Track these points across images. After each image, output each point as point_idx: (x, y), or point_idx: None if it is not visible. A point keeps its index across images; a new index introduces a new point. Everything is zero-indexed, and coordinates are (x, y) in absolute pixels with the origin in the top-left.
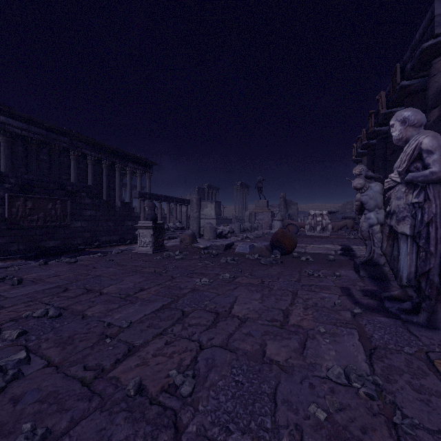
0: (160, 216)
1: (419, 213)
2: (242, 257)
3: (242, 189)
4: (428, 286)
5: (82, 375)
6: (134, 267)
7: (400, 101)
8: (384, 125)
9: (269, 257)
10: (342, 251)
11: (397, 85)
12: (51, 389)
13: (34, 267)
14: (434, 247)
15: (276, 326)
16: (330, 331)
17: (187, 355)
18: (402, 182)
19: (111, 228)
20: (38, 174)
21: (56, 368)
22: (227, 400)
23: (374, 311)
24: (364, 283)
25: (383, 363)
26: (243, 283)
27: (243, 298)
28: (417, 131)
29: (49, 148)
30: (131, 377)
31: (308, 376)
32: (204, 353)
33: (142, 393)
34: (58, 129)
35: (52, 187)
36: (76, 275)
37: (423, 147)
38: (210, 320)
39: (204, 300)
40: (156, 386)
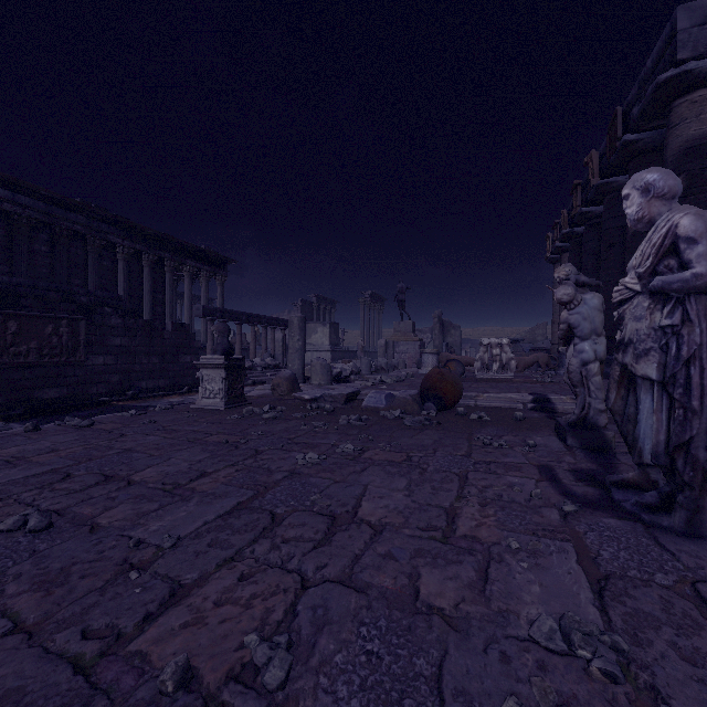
0: (240, 346)
1: (674, 343)
2: (374, 414)
3: (373, 304)
4: (688, 467)
5: (77, 649)
6: (191, 433)
7: (622, 166)
8: (596, 203)
9: (419, 414)
10: (534, 404)
11: (617, 141)
12: (11, 684)
13: (14, 435)
14: (698, 400)
15: (436, 540)
16: (528, 547)
17: (277, 600)
18: (644, 291)
19: (156, 367)
20: (32, 276)
21: (27, 637)
22: (351, 695)
23: (597, 508)
24: (575, 458)
25: (624, 606)
26: (377, 460)
27: (377, 488)
28: (669, 207)
29: (50, 232)
30: (171, 652)
31: (497, 638)
32: (310, 597)
33: (190, 686)
34: (67, 201)
35: (53, 297)
36: (89, 450)
37: (680, 233)
38: (321, 531)
39: (310, 492)
40: (218, 668)
